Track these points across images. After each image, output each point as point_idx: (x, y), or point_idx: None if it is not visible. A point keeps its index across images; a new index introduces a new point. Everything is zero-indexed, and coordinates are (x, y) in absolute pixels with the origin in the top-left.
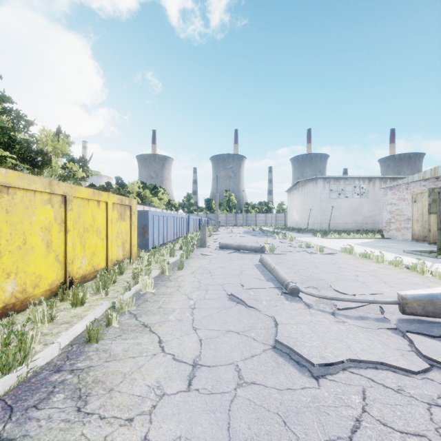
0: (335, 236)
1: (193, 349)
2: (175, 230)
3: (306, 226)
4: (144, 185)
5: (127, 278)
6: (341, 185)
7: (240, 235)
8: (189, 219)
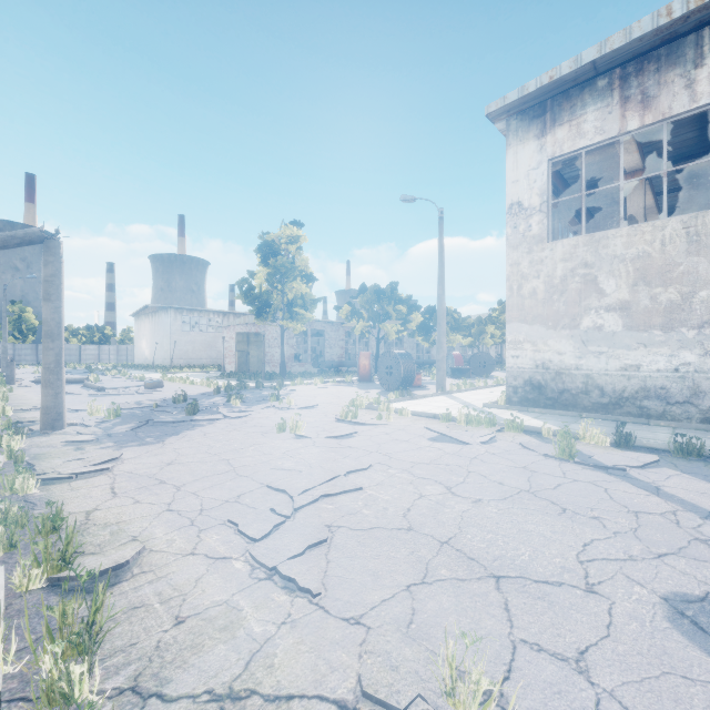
0: (177, 370)
1: None
2: None
3: (157, 362)
4: None
5: None
6: None
7: None
8: None
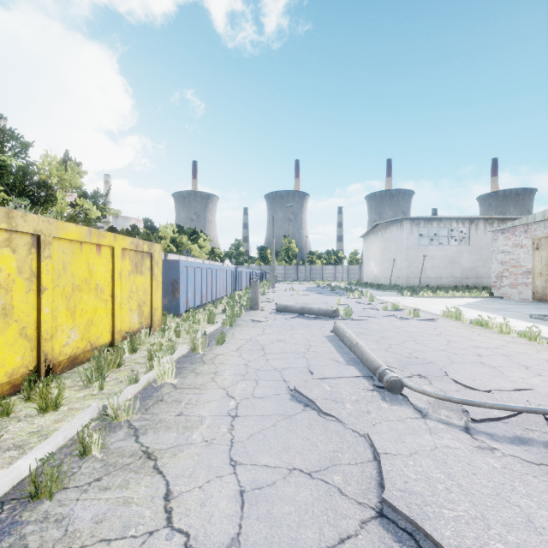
0: (429, 294)
1: (226, 517)
2: (218, 287)
3: (387, 281)
4: (181, 229)
5: (142, 357)
6: (432, 229)
7: (302, 293)
8: (236, 272)
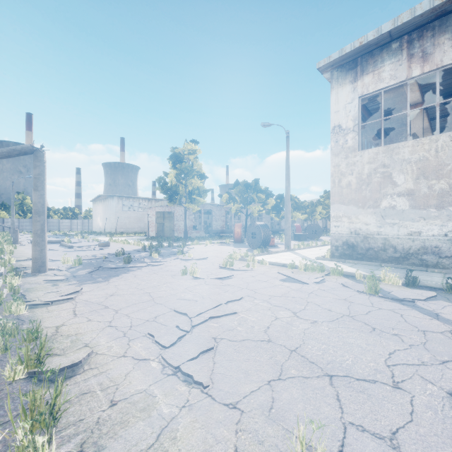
0: (119, 235)
1: None
2: None
3: (107, 230)
4: None
5: None
6: None
7: None
8: None
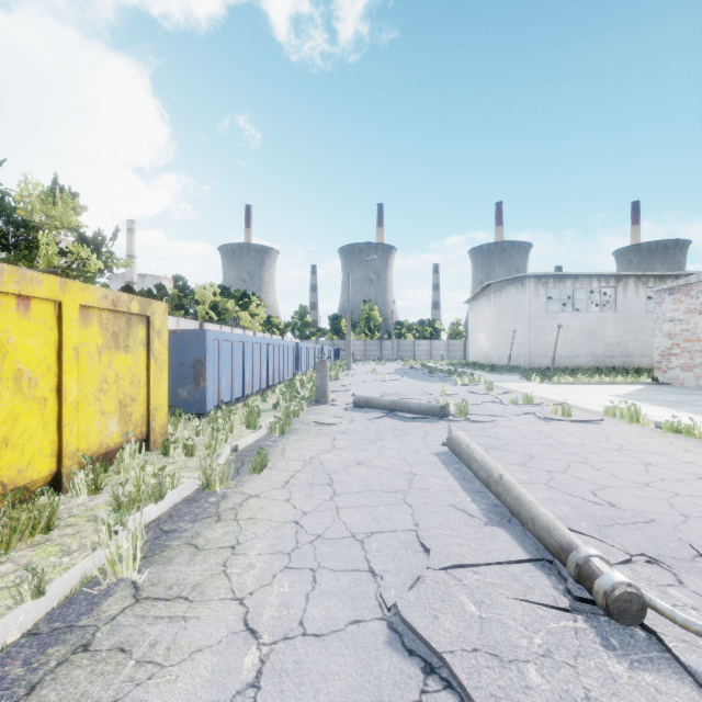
0: (567, 379)
1: None
2: (270, 369)
3: (503, 360)
4: (226, 292)
5: (108, 504)
6: (562, 291)
7: (390, 377)
8: (299, 348)
